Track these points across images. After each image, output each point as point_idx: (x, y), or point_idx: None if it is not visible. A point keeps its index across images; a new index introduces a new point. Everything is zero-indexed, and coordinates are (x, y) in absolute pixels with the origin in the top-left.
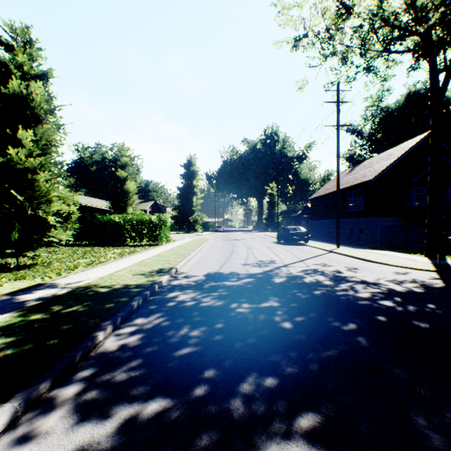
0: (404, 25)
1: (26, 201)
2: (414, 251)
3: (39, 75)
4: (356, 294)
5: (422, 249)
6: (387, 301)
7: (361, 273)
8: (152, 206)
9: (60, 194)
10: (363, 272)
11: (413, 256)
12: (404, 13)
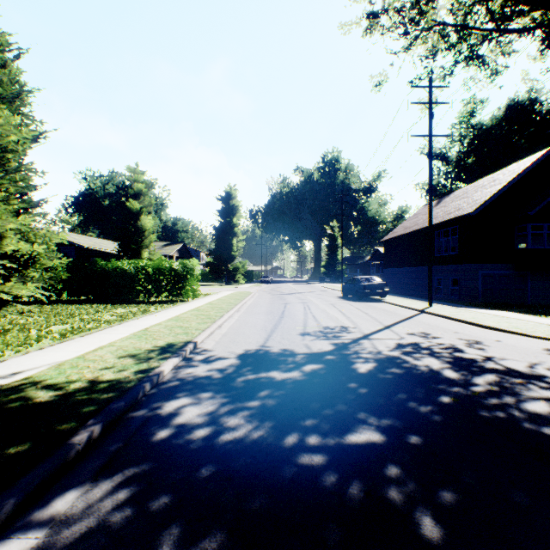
0: None
1: None
2: (541, 312)
3: None
4: (524, 406)
5: (549, 308)
6: None
7: (494, 351)
8: (180, 250)
9: (19, 226)
10: (497, 350)
11: (549, 320)
12: None
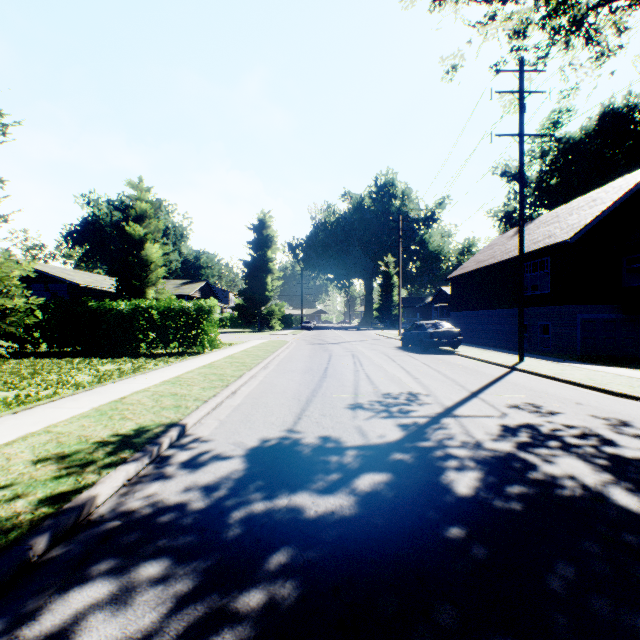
0: None
1: None
2: None
3: None
4: None
5: None
6: None
7: None
8: (202, 289)
9: None
10: None
11: None
12: None
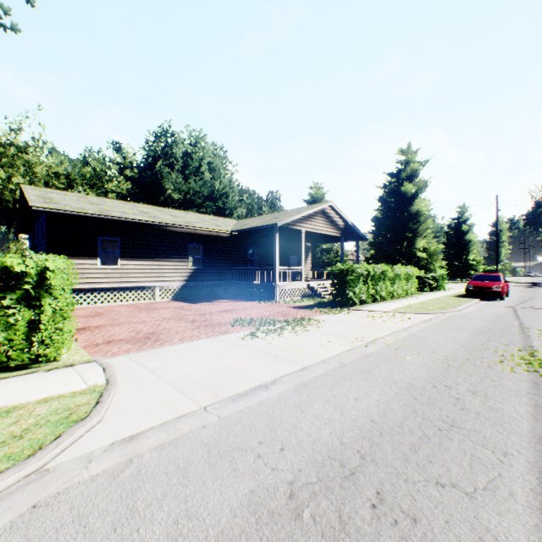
0: None
1: None
2: None
3: None
4: None
5: None
6: None
7: None
8: None
9: None
10: None
11: None
12: None
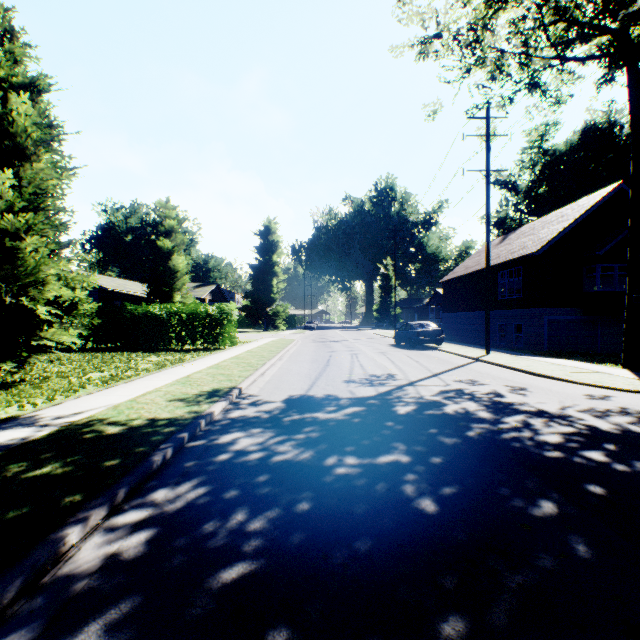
0: (590, 17)
1: (2, 283)
2: (604, 360)
3: (26, 85)
4: (538, 438)
5: (614, 356)
6: (595, 453)
7: (534, 396)
8: (213, 292)
9: (59, 271)
10: (537, 395)
11: (606, 368)
12: (587, 3)
